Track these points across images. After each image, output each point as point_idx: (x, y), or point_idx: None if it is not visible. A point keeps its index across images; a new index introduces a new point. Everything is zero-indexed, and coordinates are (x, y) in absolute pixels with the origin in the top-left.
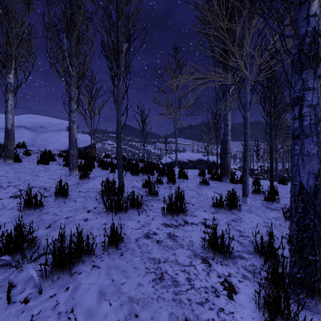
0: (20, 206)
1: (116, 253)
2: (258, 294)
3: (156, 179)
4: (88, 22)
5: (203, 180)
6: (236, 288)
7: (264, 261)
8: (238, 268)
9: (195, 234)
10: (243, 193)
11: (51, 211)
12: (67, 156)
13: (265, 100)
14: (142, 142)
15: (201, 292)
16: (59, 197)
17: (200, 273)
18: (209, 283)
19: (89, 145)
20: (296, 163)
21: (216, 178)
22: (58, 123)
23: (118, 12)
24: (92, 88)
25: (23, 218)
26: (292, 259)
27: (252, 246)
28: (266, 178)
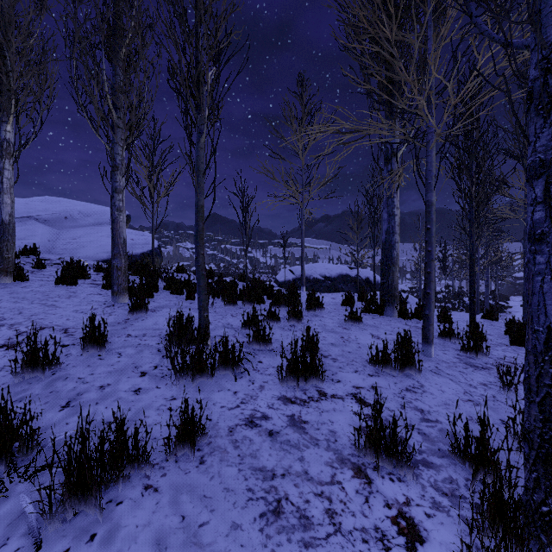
0: (16, 365)
1: (191, 459)
2: (467, 547)
3: (267, 312)
4: (146, 32)
5: (351, 313)
6: (422, 530)
7: (472, 473)
8: (424, 486)
9: (340, 418)
10: (424, 338)
11: (73, 375)
12: (110, 270)
13: (461, 170)
14: (243, 246)
15: (356, 541)
16: (91, 347)
17: (352, 498)
18: (369, 521)
19: (149, 250)
20: (539, 290)
21: (373, 309)
22: (97, 212)
23: (197, 8)
24: (154, 149)
25: (20, 389)
26: (530, 474)
27: (446, 441)
28: (458, 307)
